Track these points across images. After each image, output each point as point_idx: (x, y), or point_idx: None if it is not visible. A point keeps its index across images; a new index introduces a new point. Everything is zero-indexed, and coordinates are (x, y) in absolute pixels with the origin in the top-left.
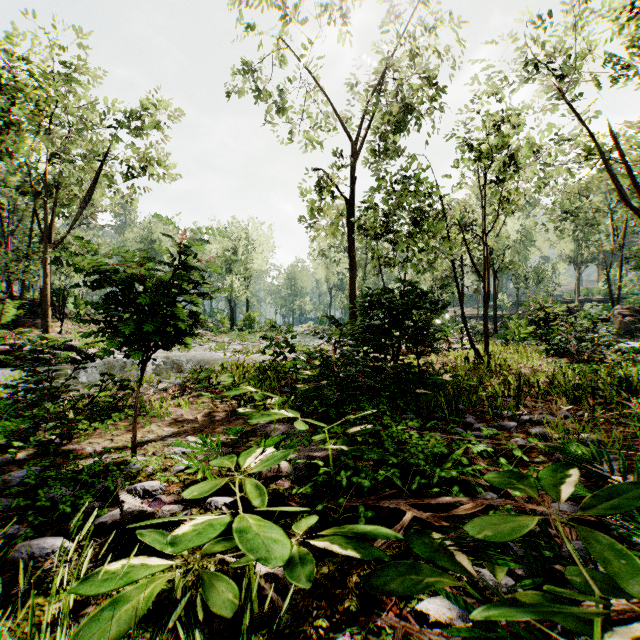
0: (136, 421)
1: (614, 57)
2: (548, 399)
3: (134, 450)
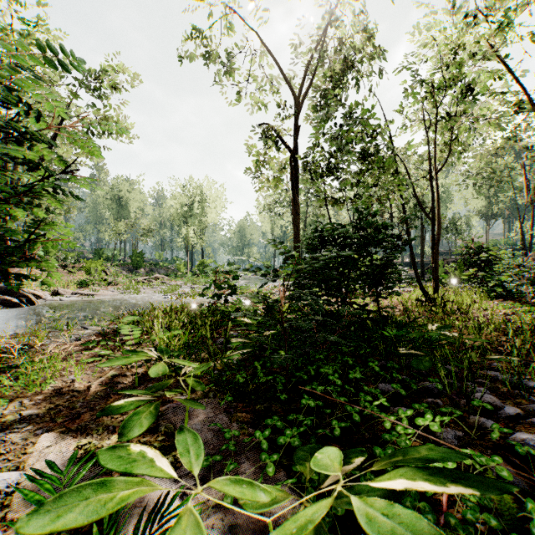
0: None
1: None
2: None
3: None
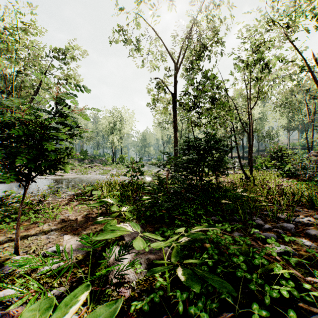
0: (18, 228)
1: (317, 15)
2: (298, 204)
3: (17, 250)
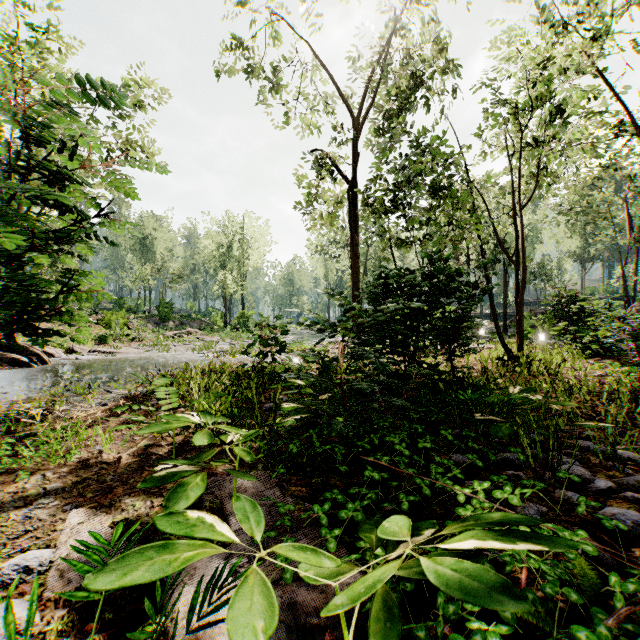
0: None
1: None
2: None
3: None
